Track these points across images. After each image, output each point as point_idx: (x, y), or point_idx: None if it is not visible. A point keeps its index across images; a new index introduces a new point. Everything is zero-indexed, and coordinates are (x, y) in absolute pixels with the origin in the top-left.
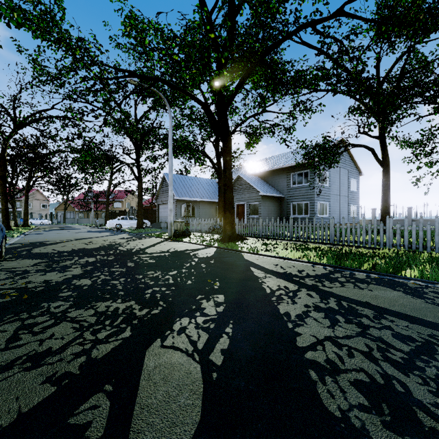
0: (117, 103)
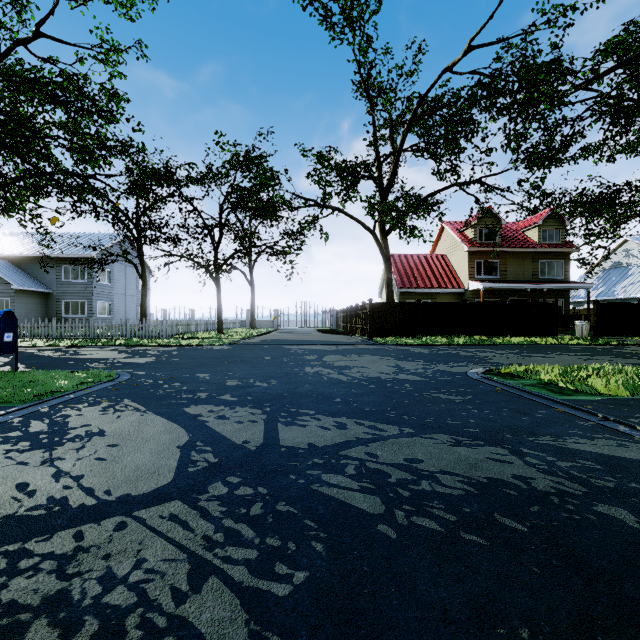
0: None
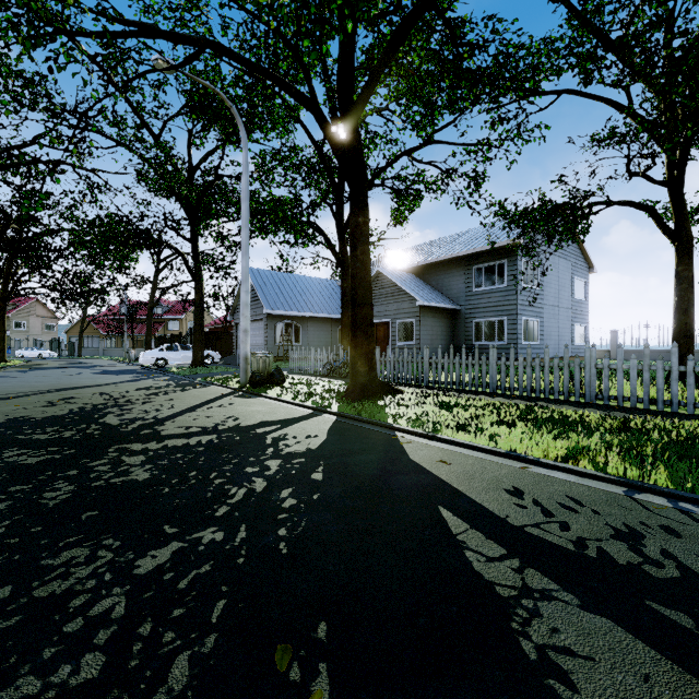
0: (152, 132)
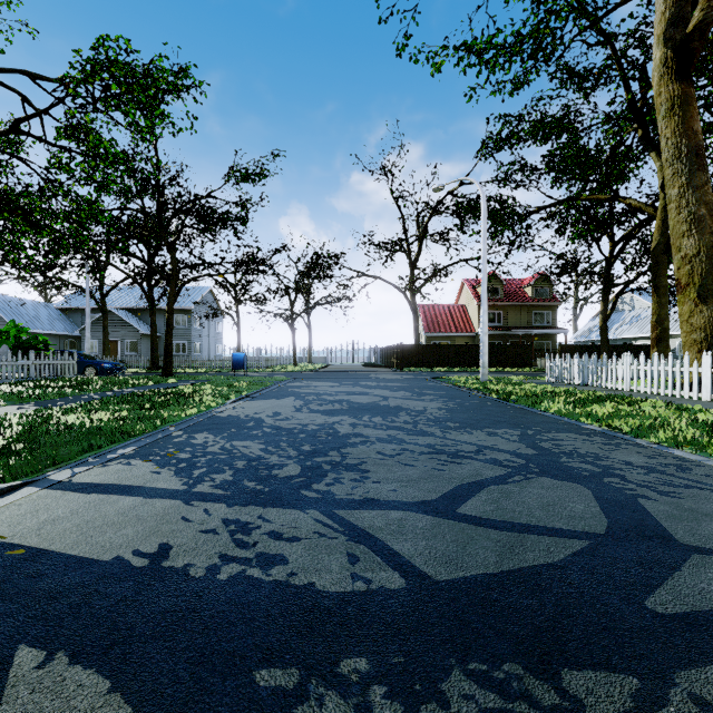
0: None
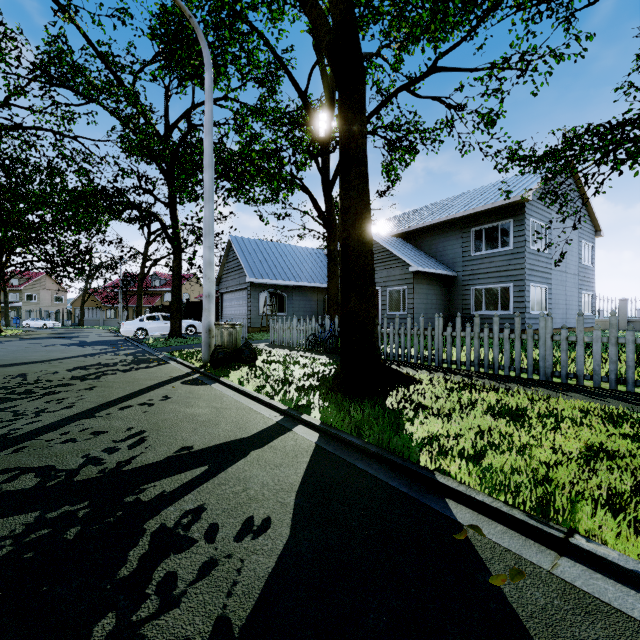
0: (123, 84)
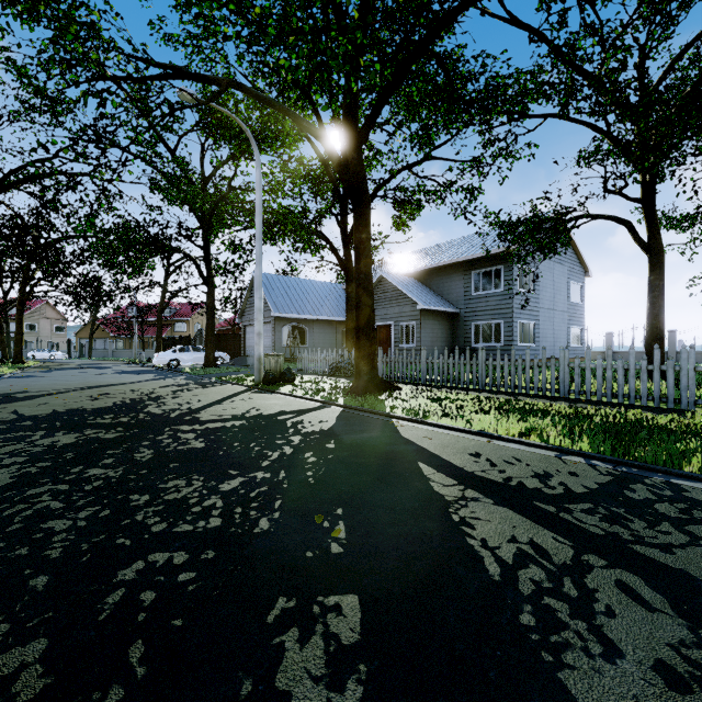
0: (169, 146)
